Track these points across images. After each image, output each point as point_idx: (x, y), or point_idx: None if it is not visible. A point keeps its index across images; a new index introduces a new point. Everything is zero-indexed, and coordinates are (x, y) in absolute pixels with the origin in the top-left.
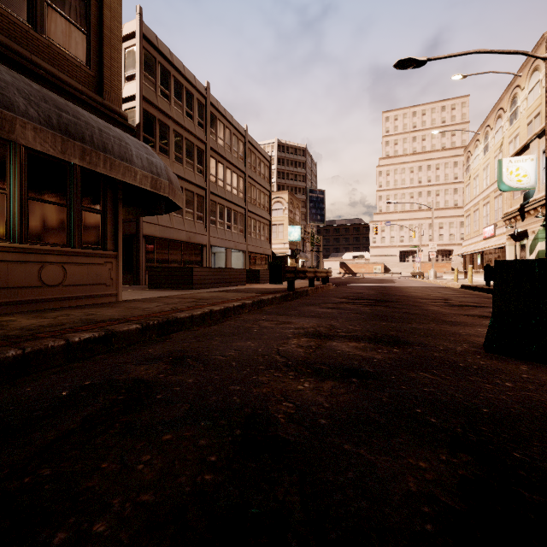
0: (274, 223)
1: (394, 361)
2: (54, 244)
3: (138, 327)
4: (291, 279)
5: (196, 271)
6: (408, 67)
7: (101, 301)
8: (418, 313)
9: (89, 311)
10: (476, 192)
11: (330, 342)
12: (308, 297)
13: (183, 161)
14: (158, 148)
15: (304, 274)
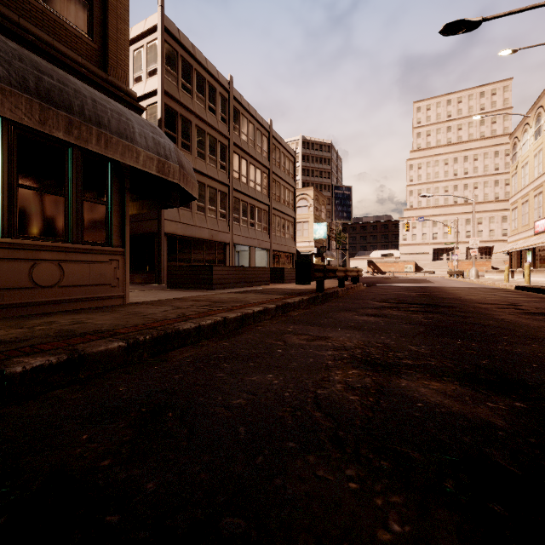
0: (299, 221)
1: (540, 437)
2: (49, 239)
3: (121, 345)
4: (320, 279)
5: (216, 270)
6: (457, 31)
7: (105, 303)
8: (494, 325)
9: (81, 318)
10: (525, 182)
11: (395, 379)
12: (341, 300)
13: (205, 157)
14: (180, 144)
15: (334, 273)
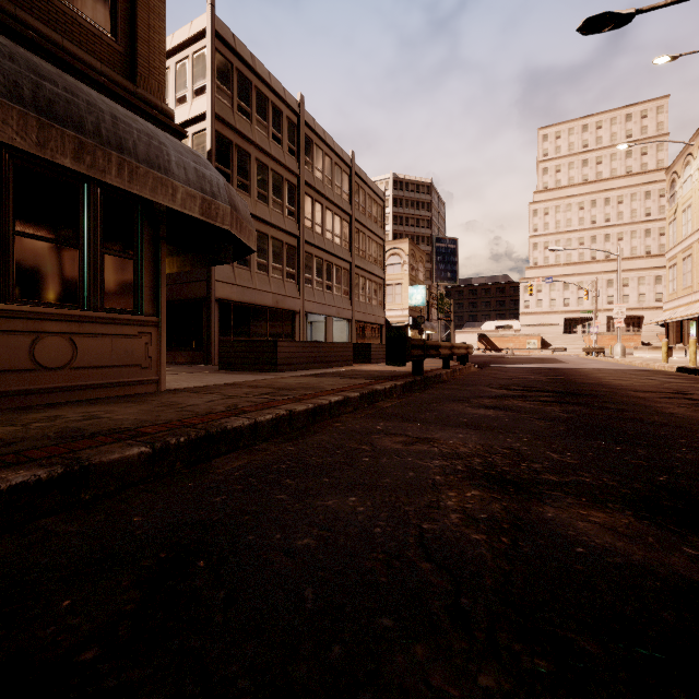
0: (390, 283)
1: None
2: (57, 305)
3: (143, 452)
4: (419, 359)
5: (281, 346)
6: (602, 27)
7: (133, 391)
8: (662, 421)
9: (97, 410)
10: (687, 231)
11: (536, 506)
12: (446, 386)
13: (268, 201)
14: (236, 183)
15: (437, 351)
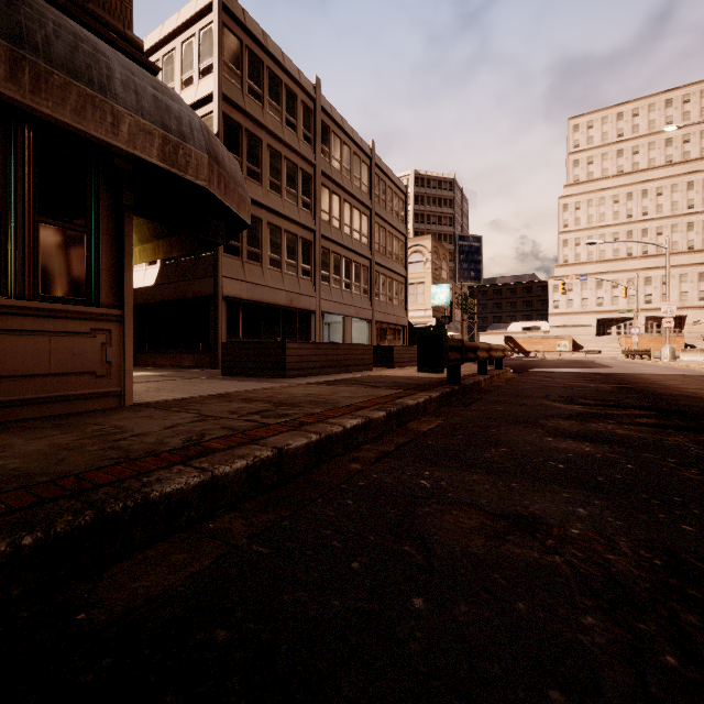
0: (411, 282)
1: None
2: None
3: None
4: (456, 363)
5: (290, 348)
6: None
7: (83, 407)
8: None
9: None
10: None
11: None
12: (493, 398)
13: (282, 191)
14: (245, 170)
15: (474, 354)
